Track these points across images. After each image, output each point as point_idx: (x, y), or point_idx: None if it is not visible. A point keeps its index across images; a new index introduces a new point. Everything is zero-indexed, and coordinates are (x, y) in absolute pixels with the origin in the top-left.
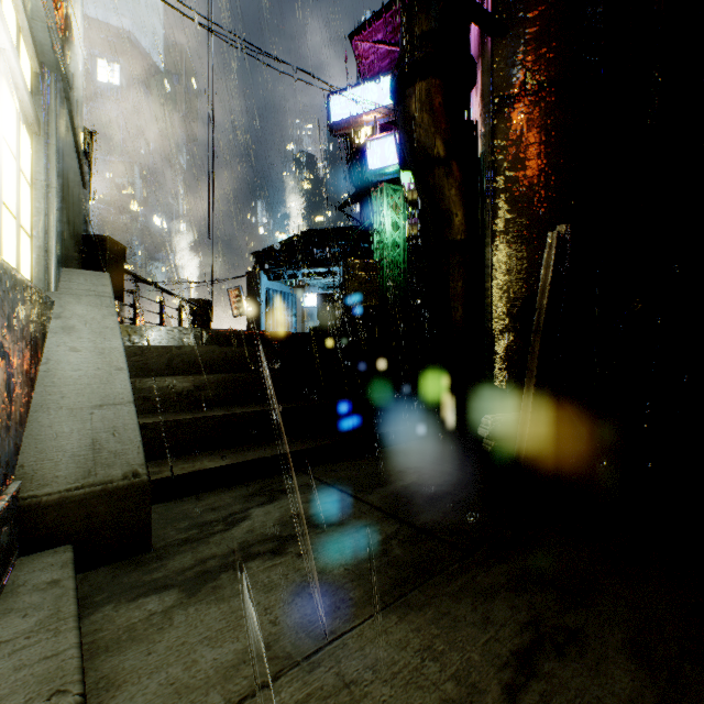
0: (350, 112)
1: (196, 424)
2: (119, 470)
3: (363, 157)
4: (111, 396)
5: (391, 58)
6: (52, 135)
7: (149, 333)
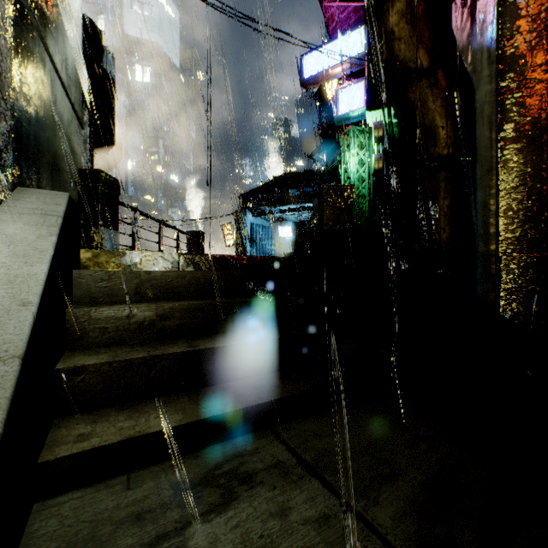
0: (320, 68)
1: (149, 363)
2: None
3: (330, 112)
4: None
5: (356, 17)
6: None
7: (126, 258)
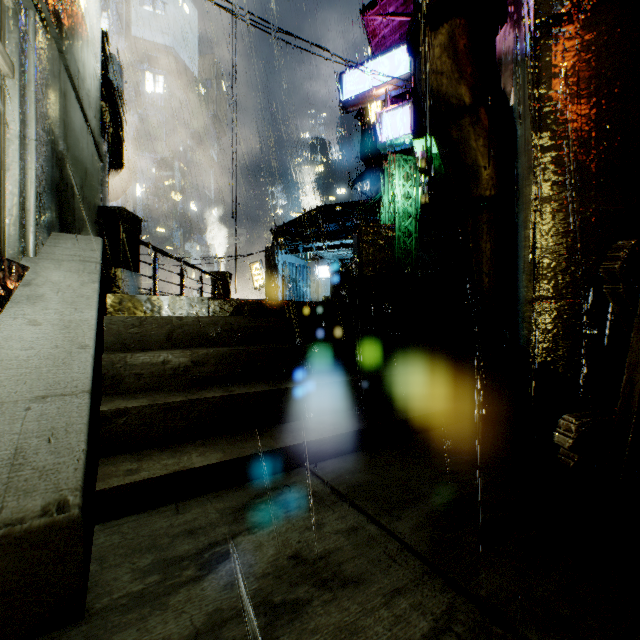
0: (361, 88)
1: (188, 407)
2: (39, 499)
3: (373, 136)
4: (62, 383)
5: (402, 31)
6: (30, 81)
7: (154, 303)
